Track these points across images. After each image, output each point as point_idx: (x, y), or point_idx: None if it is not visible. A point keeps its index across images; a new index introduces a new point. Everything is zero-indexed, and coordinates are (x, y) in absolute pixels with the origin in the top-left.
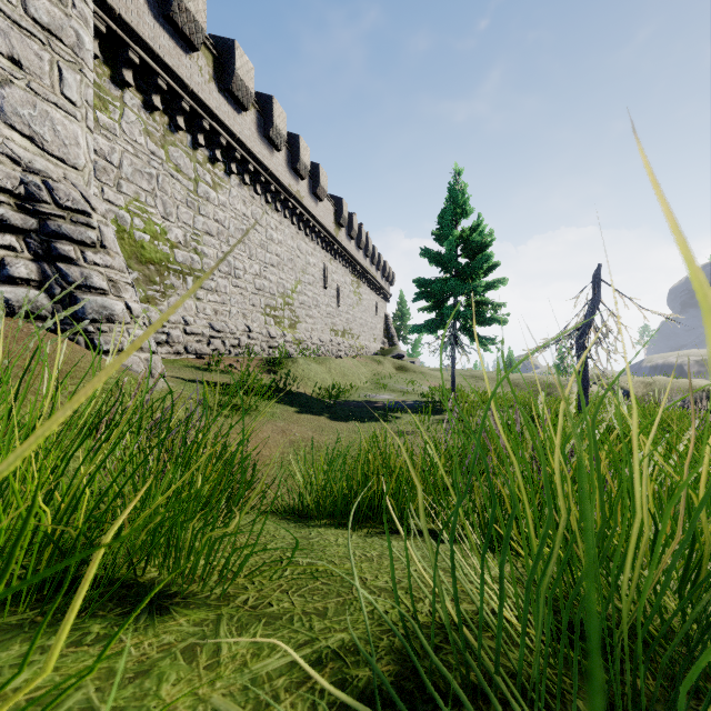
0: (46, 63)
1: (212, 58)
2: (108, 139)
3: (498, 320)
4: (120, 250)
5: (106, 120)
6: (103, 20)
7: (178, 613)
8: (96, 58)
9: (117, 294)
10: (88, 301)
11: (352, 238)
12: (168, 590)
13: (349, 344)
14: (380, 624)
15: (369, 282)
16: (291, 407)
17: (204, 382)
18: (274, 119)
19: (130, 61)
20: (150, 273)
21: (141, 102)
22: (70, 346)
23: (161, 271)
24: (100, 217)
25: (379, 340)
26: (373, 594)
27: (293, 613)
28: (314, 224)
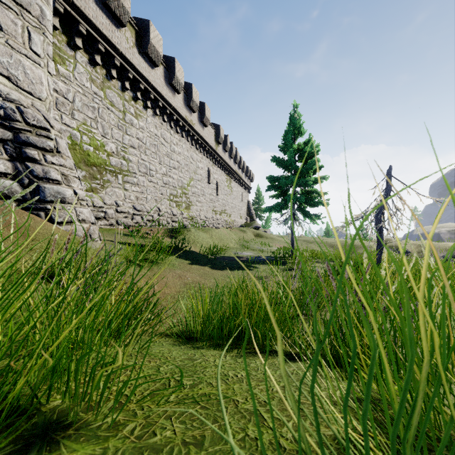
0: (19, 28)
1: (135, 32)
2: (65, 83)
3: (322, 203)
4: (73, 157)
5: (64, 71)
6: (62, 4)
7: (67, 448)
8: (57, 29)
9: (67, 184)
10: (47, 188)
11: (226, 151)
12: (65, 420)
13: (224, 220)
14: (251, 454)
15: (237, 180)
16: (186, 260)
17: (127, 243)
18: (176, 72)
19: (80, 32)
20: (93, 172)
21: (87, 60)
22: (33, 218)
23: (101, 171)
24: (56, 132)
25: (243, 217)
26: (244, 419)
27: (174, 444)
28: (202, 142)
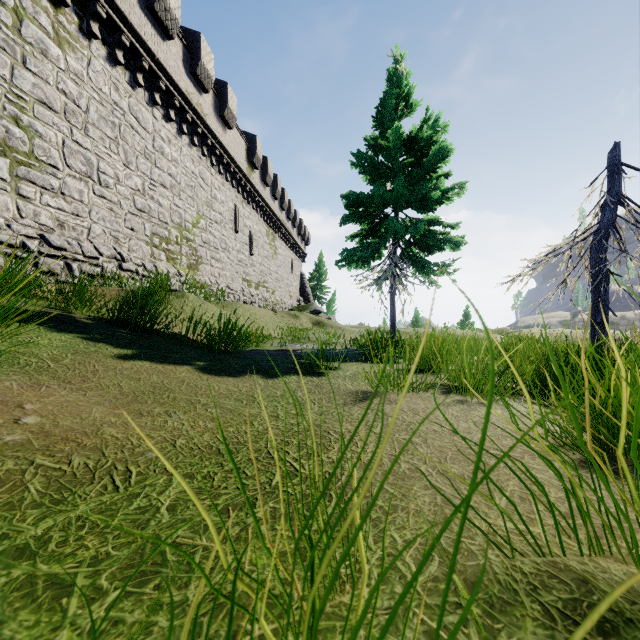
0: None
1: None
2: None
3: (452, 242)
4: None
5: None
6: None
7: None
8: None
9: None
10: None
11: (267, 184)
12: None
13: (263, 297)
14: None
15: (285, 238)
16: (117, 347)
17: None
18: None
19: None
20: None
21: None
22: None
23: None
24: None
25: (295, 298)
26: None
27: None
28: (222, 154)
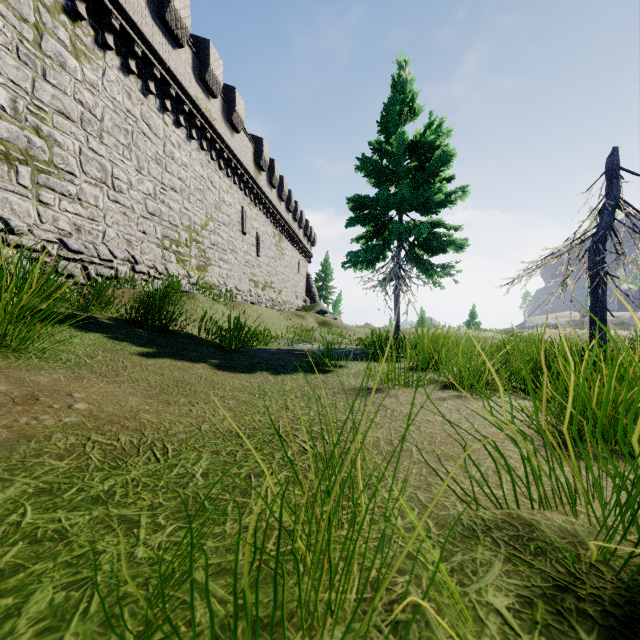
0: None
1: None
2: None
3: (456, 244)
4: None
5: None
6: None
7: None
8: None
9: None
10: None
11: (274, 186)
12: None
13: (270, 298)
14: None
15: (291, 238)
16: (139, 345)
17: None
18: None
19: None
20: None
21: None
22: None
23: None
24: None
25: (301, 298)
26: None
27: None
28: (230, 157)
